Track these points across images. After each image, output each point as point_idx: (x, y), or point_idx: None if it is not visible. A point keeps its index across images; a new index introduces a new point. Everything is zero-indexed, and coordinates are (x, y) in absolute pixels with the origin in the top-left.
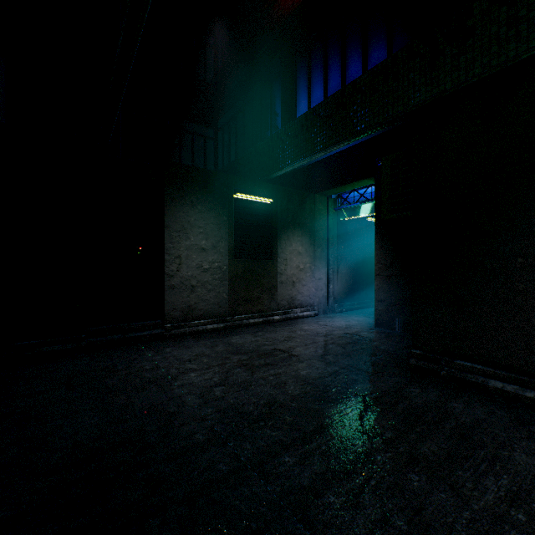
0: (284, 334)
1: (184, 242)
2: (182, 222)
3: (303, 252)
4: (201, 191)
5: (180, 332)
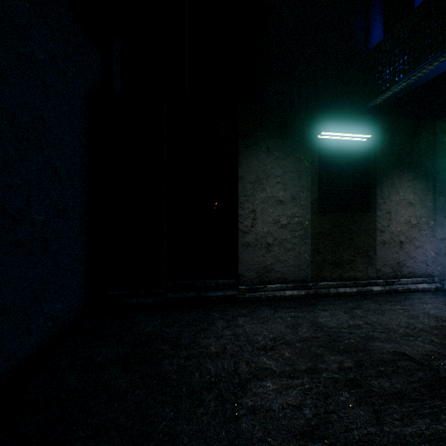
0: (400, 321)
1: (258, 195)
2: (257, 172)
3: (416, 201)
4: (278, 134)
5: (254, 296)
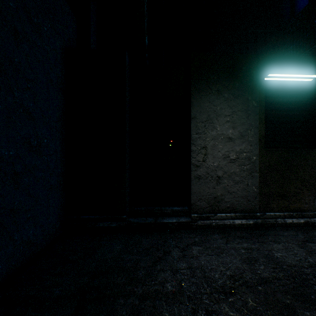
0: None
1: (209, 132)
2: (208, 112)
3: None
4: (227, 77)
5: (205, 223)
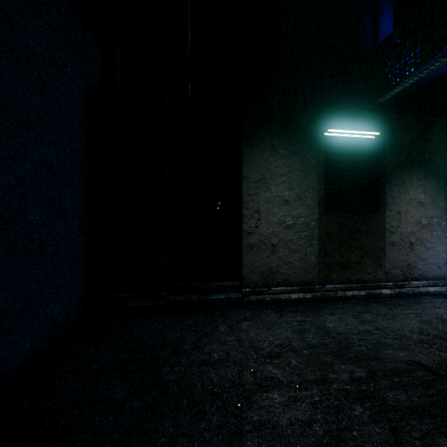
0: (412, 326)
1: (263, 194)
2: (261, 171)
3: (427, 201)
4: (283, 131)
5: (258, 299)
